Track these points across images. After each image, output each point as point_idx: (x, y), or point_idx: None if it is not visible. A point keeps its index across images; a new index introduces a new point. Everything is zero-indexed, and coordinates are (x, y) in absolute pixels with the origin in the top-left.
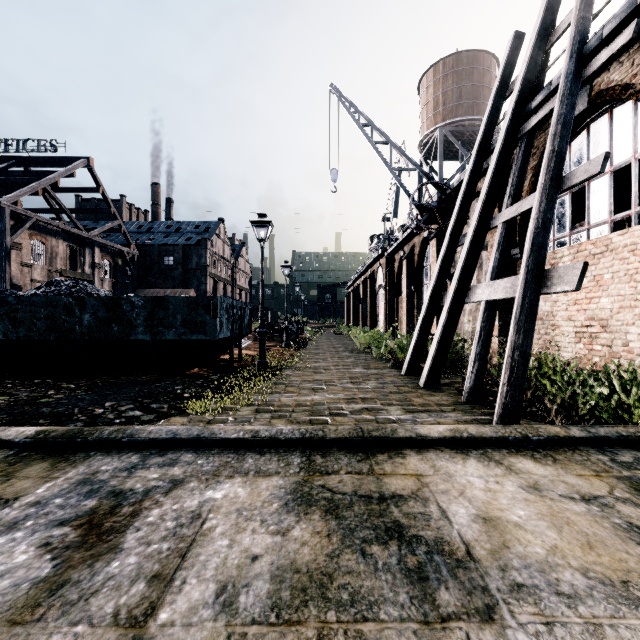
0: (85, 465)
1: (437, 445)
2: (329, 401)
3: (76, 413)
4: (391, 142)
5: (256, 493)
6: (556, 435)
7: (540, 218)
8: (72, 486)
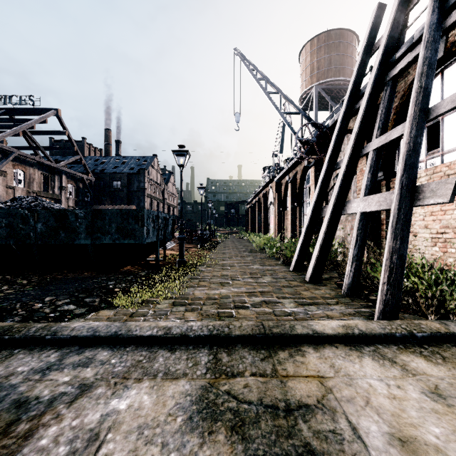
0: (3, 365)
1: (332, 341)
2: (234, 294)
3: (17, 308)
4: (281, 92)
5: (161, 402)
6: (438, 331)
7: (411, 142)
8: None
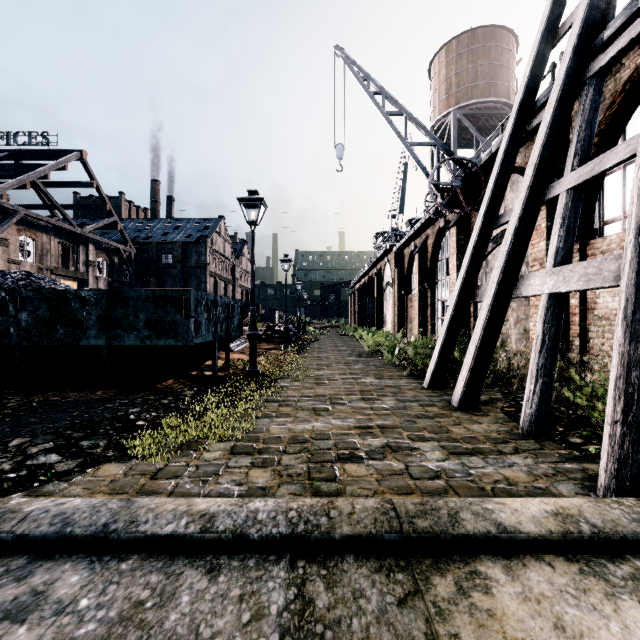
0: None
1: (537, 549)
2: (336, 432)
3: None
4: (406, 112)
5: None
6: None
7: None
8: None
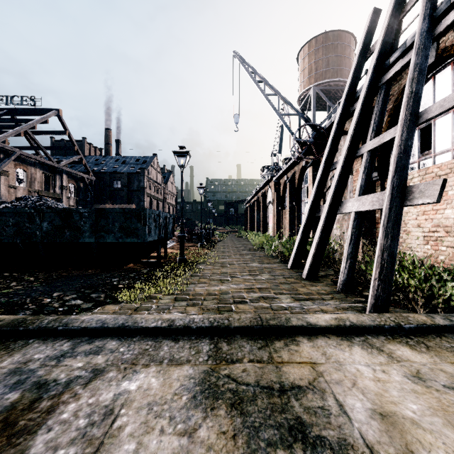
0: (21, 353)
1: (324, 332)
2: (233, 290)
3: (27, 302)
4: (279, 94)
5: (168, 384)
6: (424, 323)
7: (402, 145)
8: (2, 376)
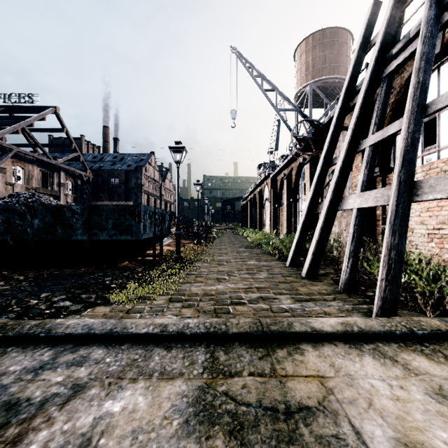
0: None
1: (330, 339)
2: (230, 290)
3: (12, 304)
4: (277, 89)
5: (157, 404)
6: (438, 329)
7: (409, 138)
8: None
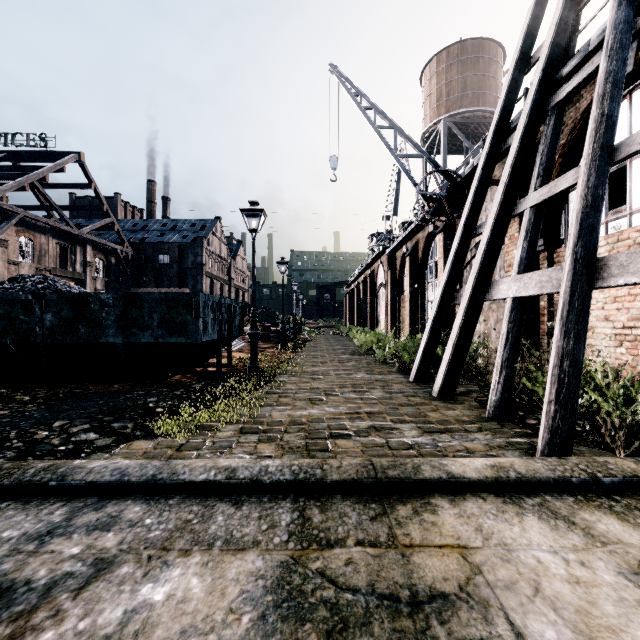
0: None
1: (476, 489)
2: (329, 417)
3: (11, 438)
4: (396, 127)
5: (218, 590)
6: (634, 475)
7: (589, 195)
8: None
